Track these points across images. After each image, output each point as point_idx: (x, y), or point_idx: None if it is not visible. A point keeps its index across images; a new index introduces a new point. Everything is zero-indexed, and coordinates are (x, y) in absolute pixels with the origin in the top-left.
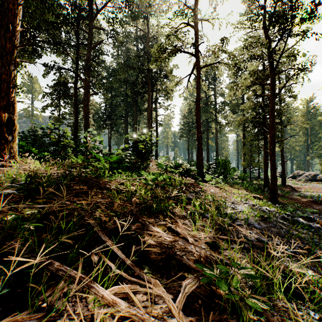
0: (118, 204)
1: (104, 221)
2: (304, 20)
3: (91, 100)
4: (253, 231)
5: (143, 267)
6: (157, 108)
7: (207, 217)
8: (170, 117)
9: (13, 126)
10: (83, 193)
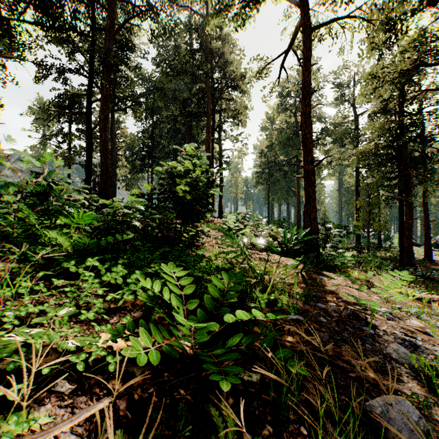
0: None
1: None
2: None
3: (122, 130)
4: None
5: None
6: (221, 139)
7: None
8: (242, 153)
9: None
10: None
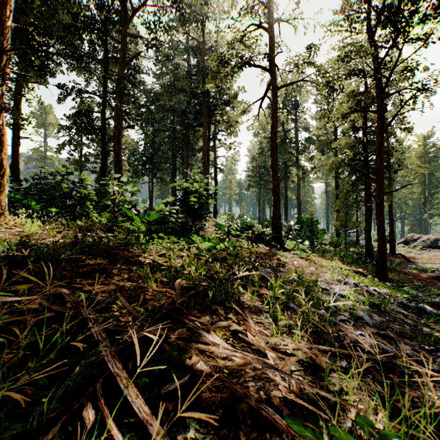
0: (153, 290)
1: (125, 322)
2: (426, 18)
3: (125, 137)
4: (366, 331)
5: (186, 425)
6: (216, 147)
7: (293, 309)
8: (234, 159)
9: (0, 168)
10: (100, 272)
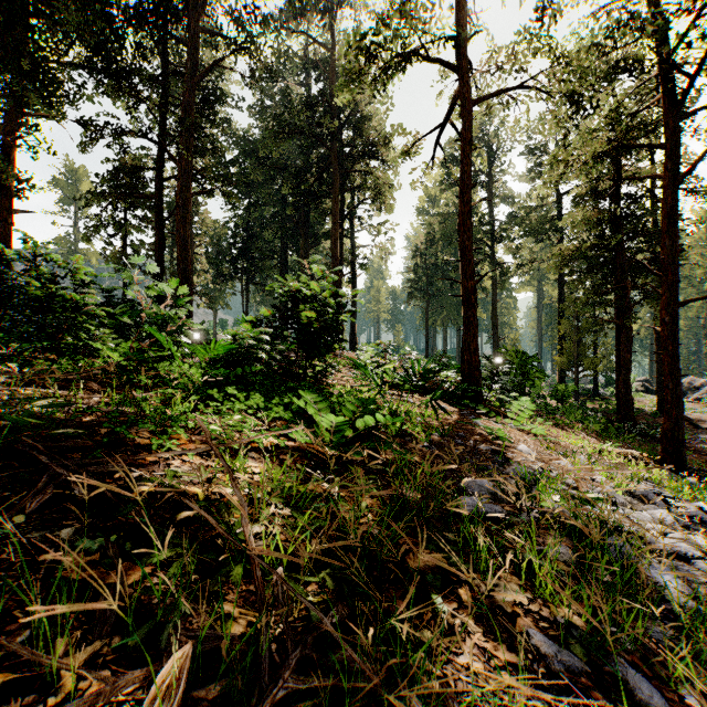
0: None
1: None
2: None
3: (202, 215)
4: None
5: None
6: (354, 231)
7: None
8: (386, 252)
9: None
10: None
